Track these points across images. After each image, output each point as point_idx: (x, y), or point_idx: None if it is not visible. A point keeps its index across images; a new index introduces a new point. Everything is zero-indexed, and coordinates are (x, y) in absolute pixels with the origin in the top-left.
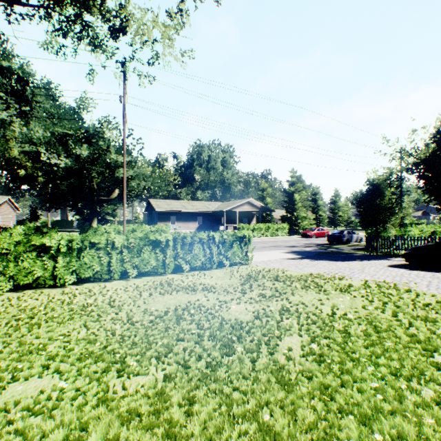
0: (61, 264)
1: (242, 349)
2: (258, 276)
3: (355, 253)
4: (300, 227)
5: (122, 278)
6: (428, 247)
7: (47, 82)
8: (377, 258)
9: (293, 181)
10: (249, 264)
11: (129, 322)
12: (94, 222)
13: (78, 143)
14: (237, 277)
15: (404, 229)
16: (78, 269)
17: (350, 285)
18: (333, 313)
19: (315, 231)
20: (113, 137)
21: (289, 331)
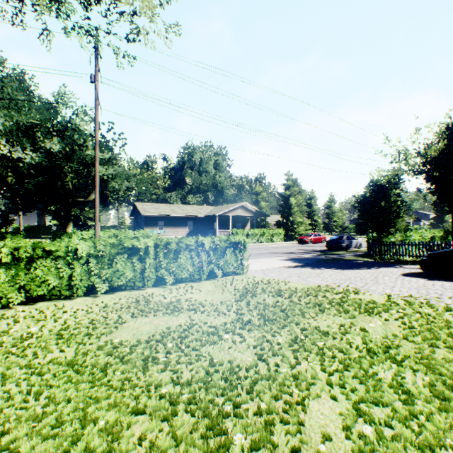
0: (3, 279)
1: (242, 438)
2: (257, 290)
3: (358, 260)
4: (296, 232)
5: (90, 294)
6: (448, 253)
7: (21, 72)
8: (385, 266)
9: (289, 184)
10: (244, 274)
11: (72, 368)
12: (69, 227)
13: (48, 136)
14: (231, 291)
15: (405, 234)
16: (27, 285)
17: (374, 303)
18: (368, 350)
19: (312, 236)
20: (90, 130)
21: (312, 385)
